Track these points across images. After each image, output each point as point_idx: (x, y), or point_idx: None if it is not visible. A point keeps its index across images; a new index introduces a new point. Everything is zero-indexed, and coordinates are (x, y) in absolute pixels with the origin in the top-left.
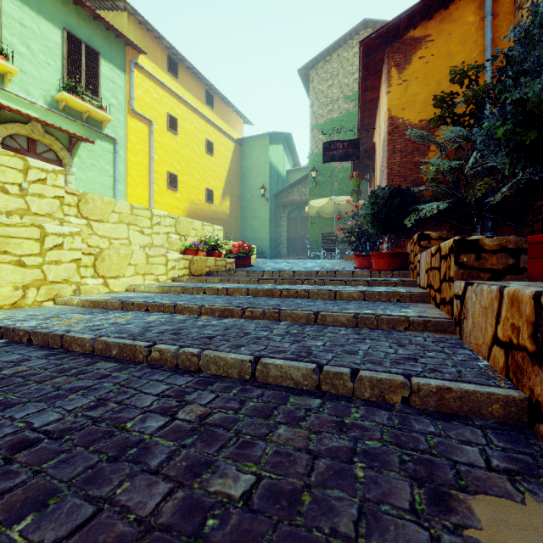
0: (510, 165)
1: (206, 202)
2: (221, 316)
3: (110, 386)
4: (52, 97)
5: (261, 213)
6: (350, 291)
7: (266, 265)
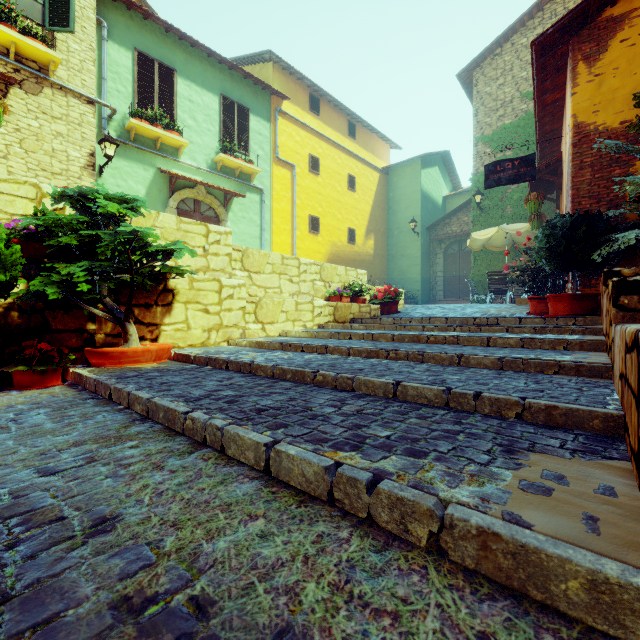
0: None
1: (348, 243)
2: (367, 357)
3: (294, 393)
4: (212, 160)
5: (411, 251)
6: (506, 337)
7: (416, 311)
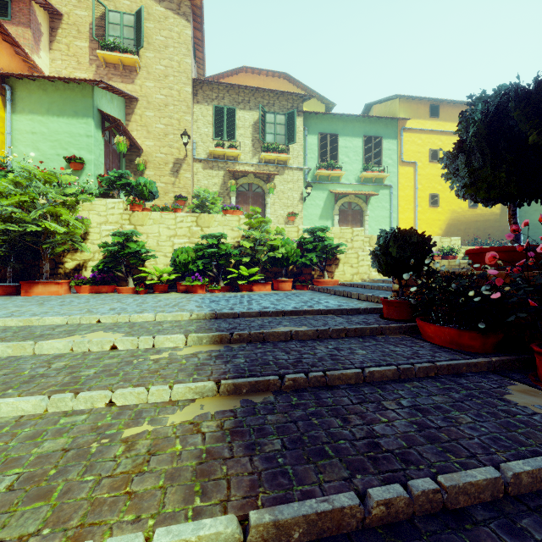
0: None
1: (469, 208)
2: None
3: (373, 291)
4: (358, 176)
5: None
6: None
7: None
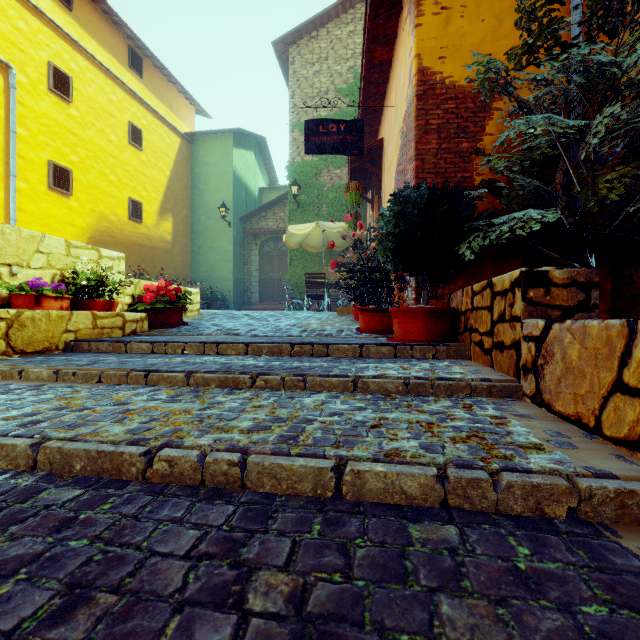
0: None
1: (130, 220)
2: None
3: None
4: None
5: (222, 243)
6: (393, 468)
7: (213, 322)
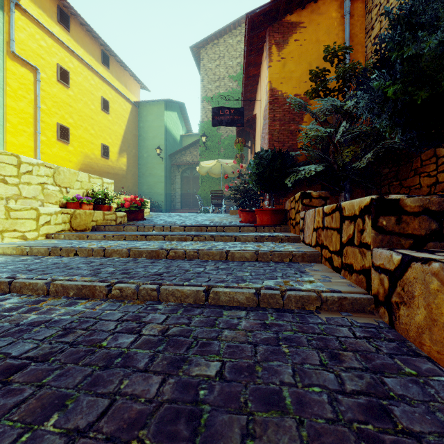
0: (390, 128)
1: (102, 157)
2: (77, 295)
3: None
4: None
5: (157, 171)
6: (243, 251)
7: (159, 218)
